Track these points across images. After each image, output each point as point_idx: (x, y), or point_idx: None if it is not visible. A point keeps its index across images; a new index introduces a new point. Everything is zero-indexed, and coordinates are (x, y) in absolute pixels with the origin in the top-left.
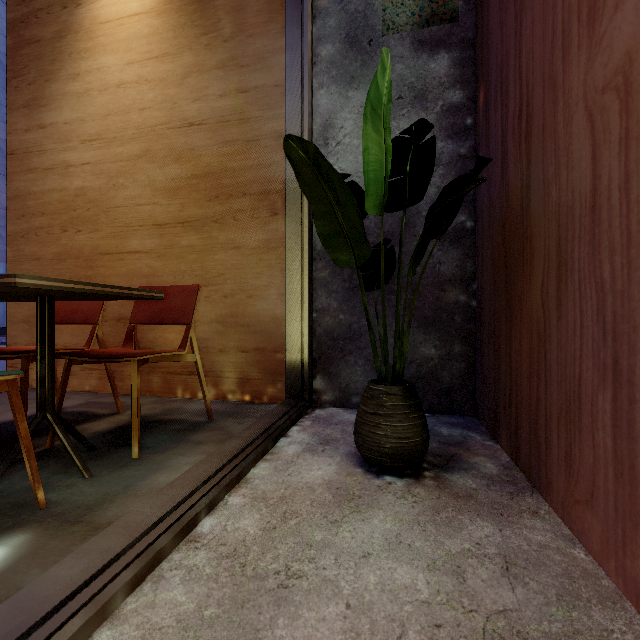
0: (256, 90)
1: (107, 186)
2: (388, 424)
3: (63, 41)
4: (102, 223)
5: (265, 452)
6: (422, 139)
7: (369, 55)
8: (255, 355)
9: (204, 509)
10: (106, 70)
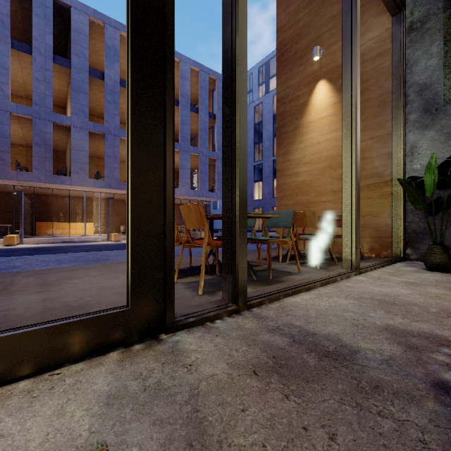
0: (377, 137)
1: (313, 179)
2: (435, 256)
3: (296, 131)
4: (311, 192)
5: (389, 264)
6: None
7: (435, 115)
8: (377, 239)
9: (377, 267)
10: (313, 138)
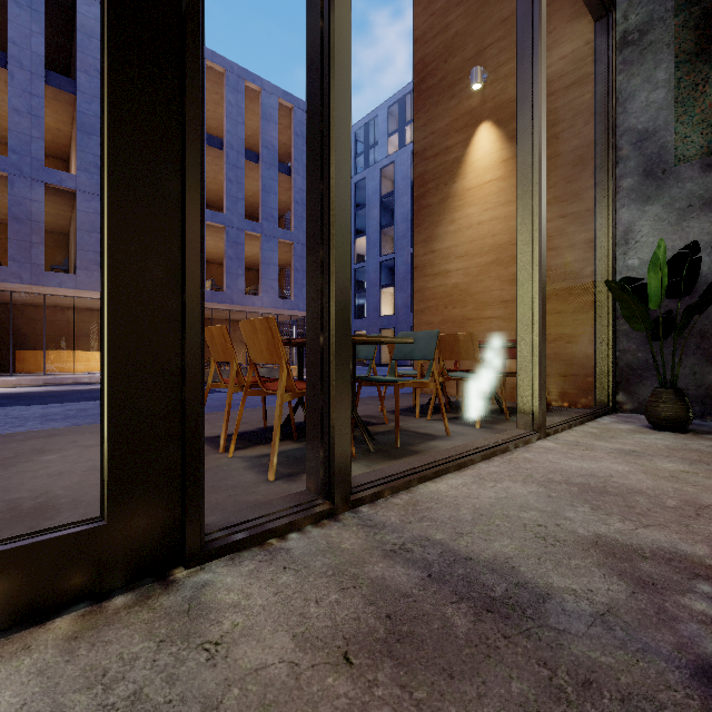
0: (572, 215)
1: (471, 281)
2: (663, 406)
3: (445, 203)
4: (468, 302)
5: (591, 420)
6: (695, 255)
7: (662, 181)
8: (571, 378)
9: (573, 424)
10: (471, 216)
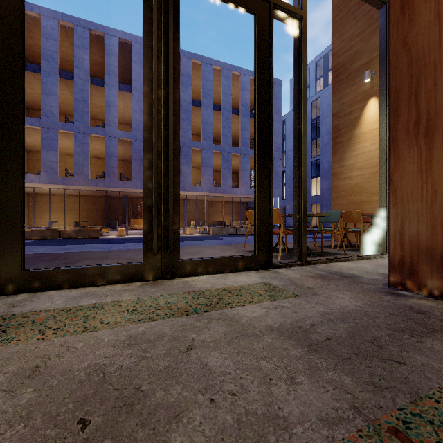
0: None
1: (365, 182)
2: None
3: (350, 141)
4: (363, 193)
5: None
6: None
7: None
8: None
9: None
10: (365, 147)
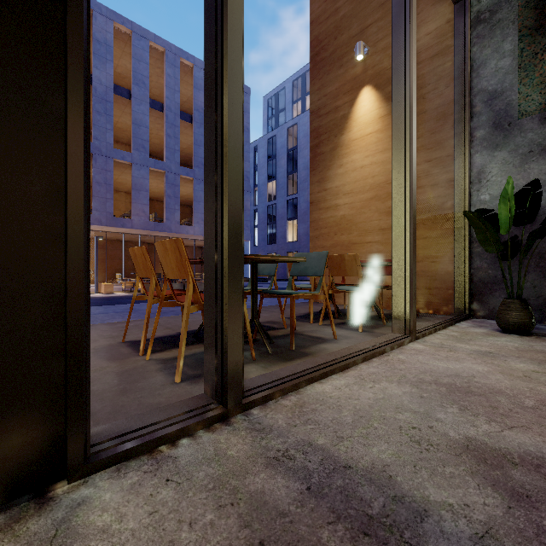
0: (436, 160)
1: (356, 213)
2: (511, 313)
3: (335, 151)
4: (353, 230)
5: (451, 324)
6: (536, 191)
7: (508, 131)
8: (435, 291)
9: (438, 329)
10: (355, 161)
